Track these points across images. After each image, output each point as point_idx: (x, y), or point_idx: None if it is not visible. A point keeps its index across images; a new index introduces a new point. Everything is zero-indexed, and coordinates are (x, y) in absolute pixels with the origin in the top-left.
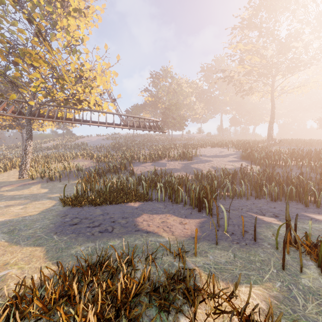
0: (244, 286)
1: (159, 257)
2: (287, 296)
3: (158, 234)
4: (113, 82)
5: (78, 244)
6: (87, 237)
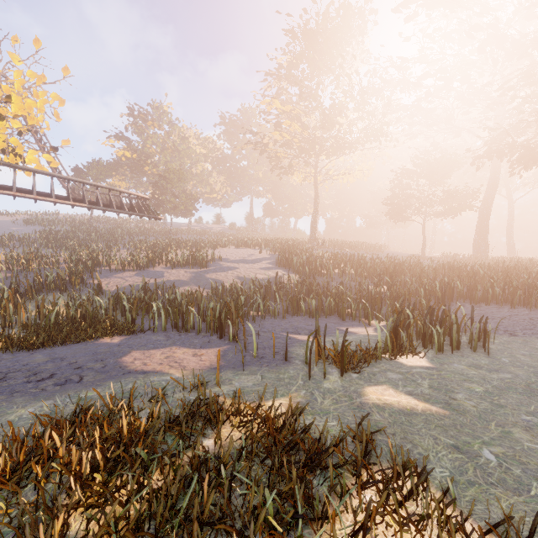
0: (271, 400)
1: (168, 396)
2: (309, 399)
3: (163, 372)
4: (54, 115)
5: (18, 407)
6: (32, 395)
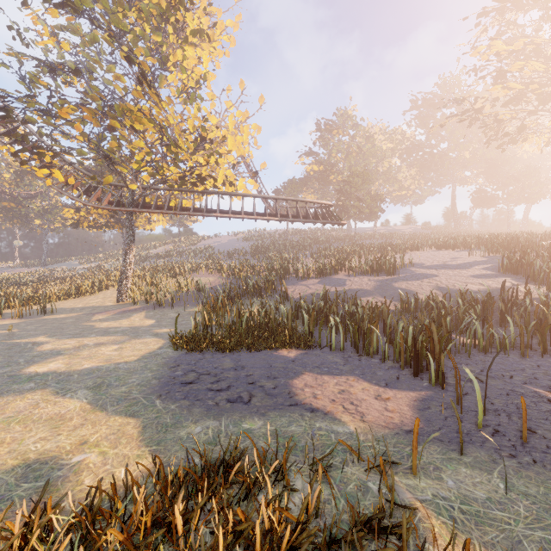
0: None
1: (336, 466)
2: None
3: (334, 416)
4: (254, 143)
5: (192, 420)
6: (207, 408)
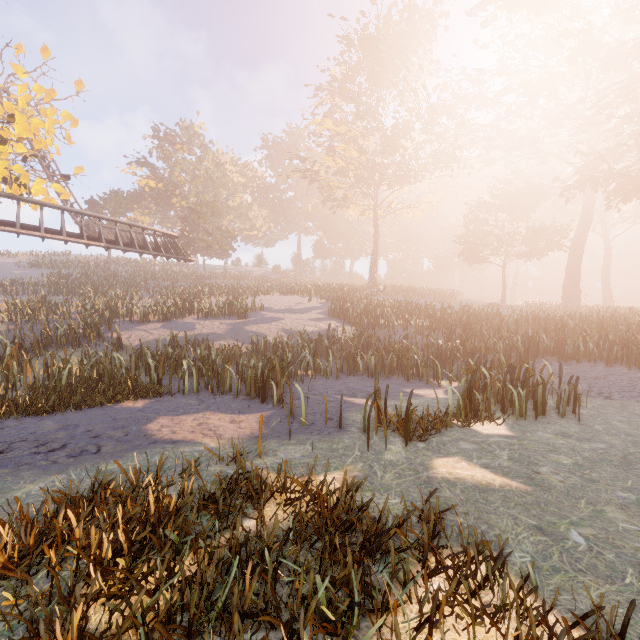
0: (323, 474)
1: (202, 469)
2: (367, 473)
3: (195, 442)
4: (65, 138)
5: (25, 482)
6: (42, 468)
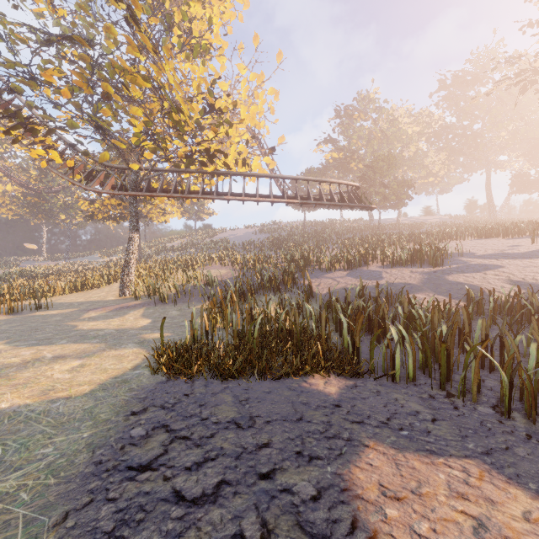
0: None
1: None
2: None
3: None
4: (270, 112)
5: None
6: None
